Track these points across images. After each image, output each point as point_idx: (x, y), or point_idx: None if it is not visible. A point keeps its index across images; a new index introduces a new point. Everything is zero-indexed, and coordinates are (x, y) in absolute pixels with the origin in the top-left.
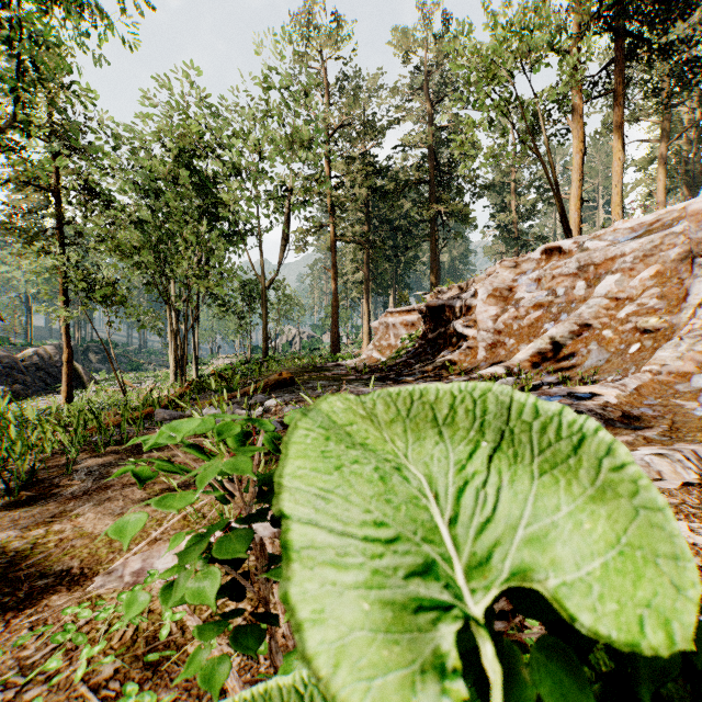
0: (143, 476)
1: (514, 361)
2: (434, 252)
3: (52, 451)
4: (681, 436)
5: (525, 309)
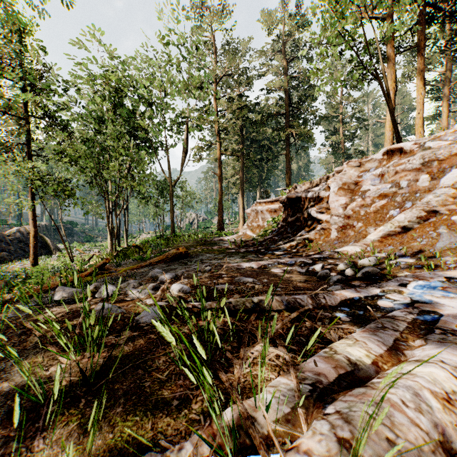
0: None
1: (367, 241)
2: (288, 162)
3: None
4: None
5: (371, 199)
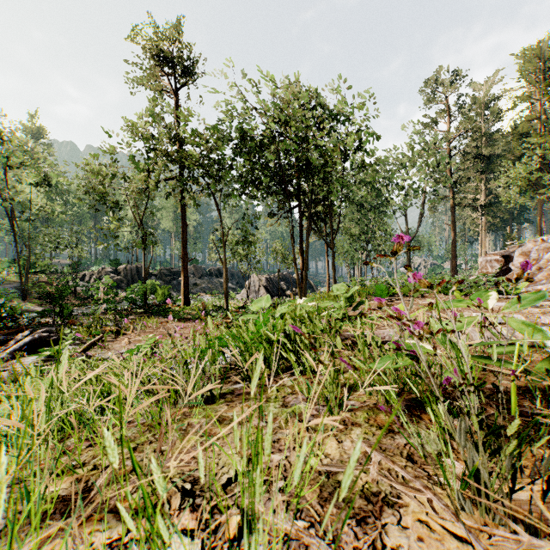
0: None
1: None
2: (540, 203)
3: None
4: None
5: (530, 260)
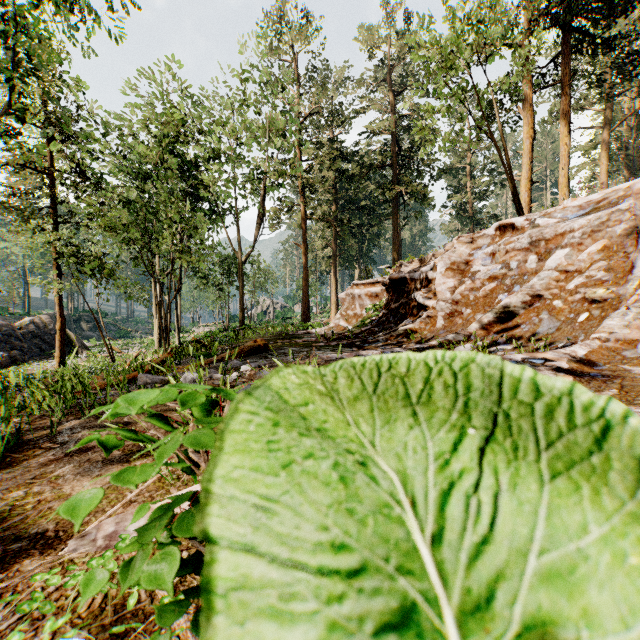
0: (109, 445)
1: (471, 329)
2: (396, 230)
3: (41, 413)
4: (630, 399)
5: (481, 281)
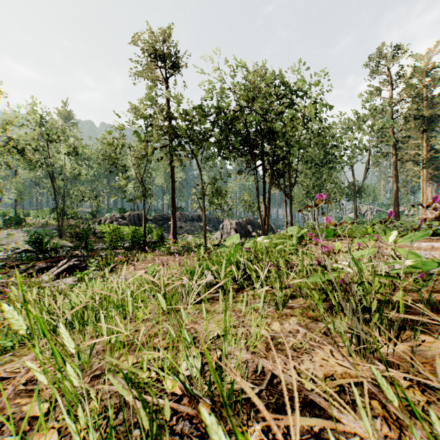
0: None
1: None
2: None
3: None
4: None
5: None
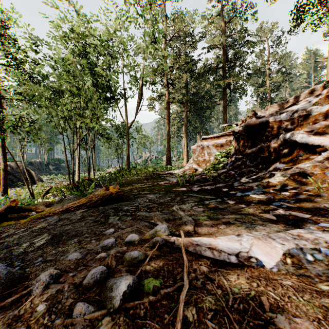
0: None
1: None
2: (225, 108)
3: None
4: None
5: None
